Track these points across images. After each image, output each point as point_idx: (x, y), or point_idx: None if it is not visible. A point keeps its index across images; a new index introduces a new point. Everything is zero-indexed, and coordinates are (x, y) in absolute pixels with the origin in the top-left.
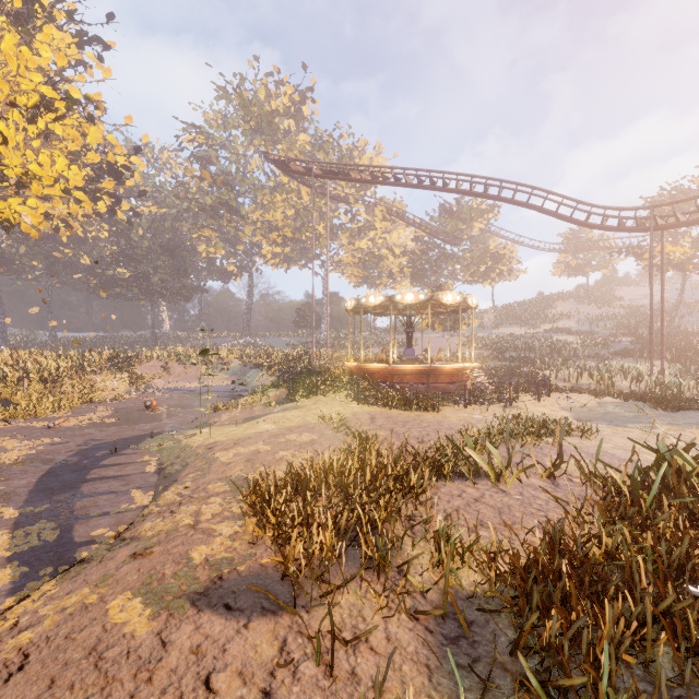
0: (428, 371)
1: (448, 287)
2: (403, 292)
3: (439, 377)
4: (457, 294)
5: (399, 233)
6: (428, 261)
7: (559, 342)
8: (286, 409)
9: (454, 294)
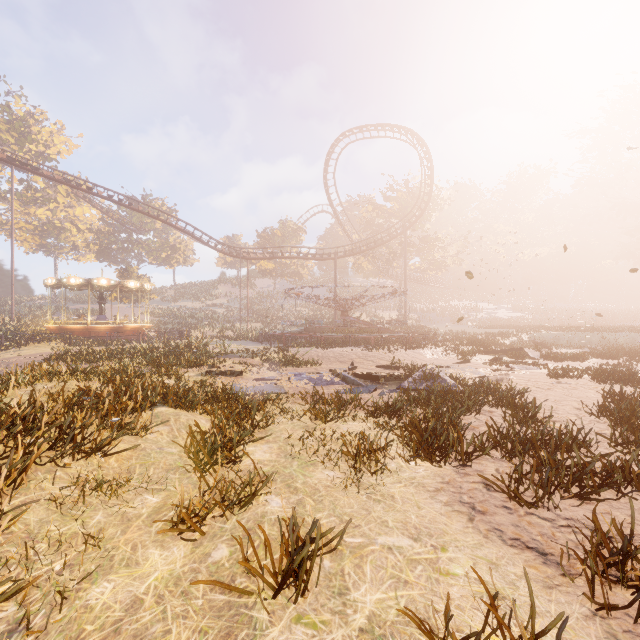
0: (118, 329)
1: (134, 270)
2: (99, 278)
3: (125, 332)
4: (137, 282)
5: (84, 209)
6: (116, 243)
7: (214, 313)
8: (13, 351)
9: (136, 282)
